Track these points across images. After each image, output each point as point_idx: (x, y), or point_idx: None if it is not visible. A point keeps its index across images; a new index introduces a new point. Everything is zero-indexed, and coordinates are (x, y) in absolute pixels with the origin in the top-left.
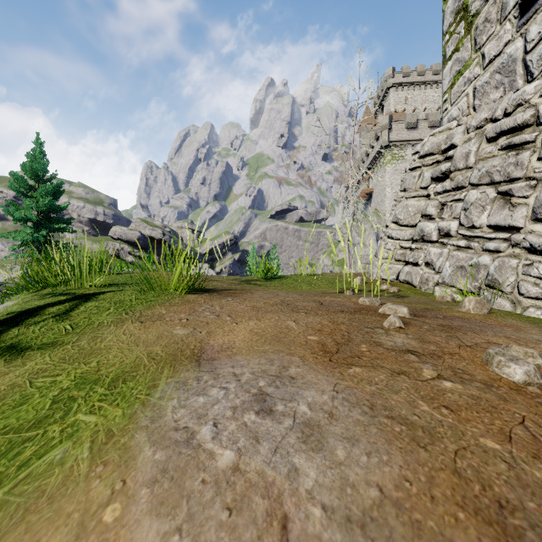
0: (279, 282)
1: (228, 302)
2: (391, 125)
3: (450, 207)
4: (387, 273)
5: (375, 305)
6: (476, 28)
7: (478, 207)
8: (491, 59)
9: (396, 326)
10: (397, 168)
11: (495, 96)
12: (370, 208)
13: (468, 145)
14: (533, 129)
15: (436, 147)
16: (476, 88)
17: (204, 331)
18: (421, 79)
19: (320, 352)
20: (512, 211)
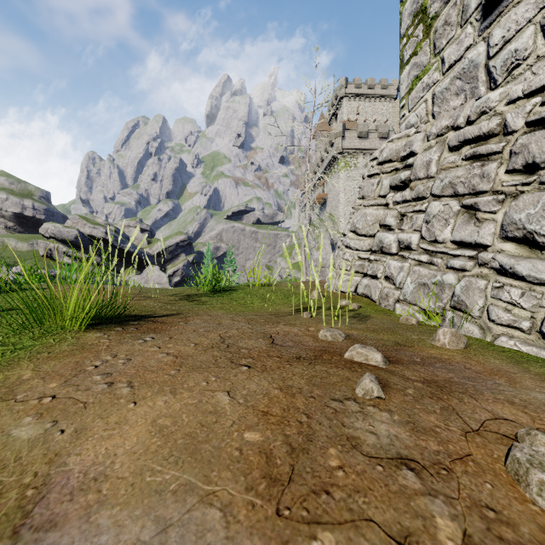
0: (229, 297)
1: (143, 346)
2: (345, 133)
3: (410, 219)
4: (345, 285)
5: (338, 340)
6: (435, 31)
7: (440, 221)
8: (451, 64)
9: (374, 396)
10: (350, 174)
11: (456, 104)
12: (326, 214)
13: (429, 153)
14: (499, 139)
15: (395, 154)
16: (435, 94)
17: (70, 428)
18: (371, 92)
19: (262, 483)
20: (478, 226)
